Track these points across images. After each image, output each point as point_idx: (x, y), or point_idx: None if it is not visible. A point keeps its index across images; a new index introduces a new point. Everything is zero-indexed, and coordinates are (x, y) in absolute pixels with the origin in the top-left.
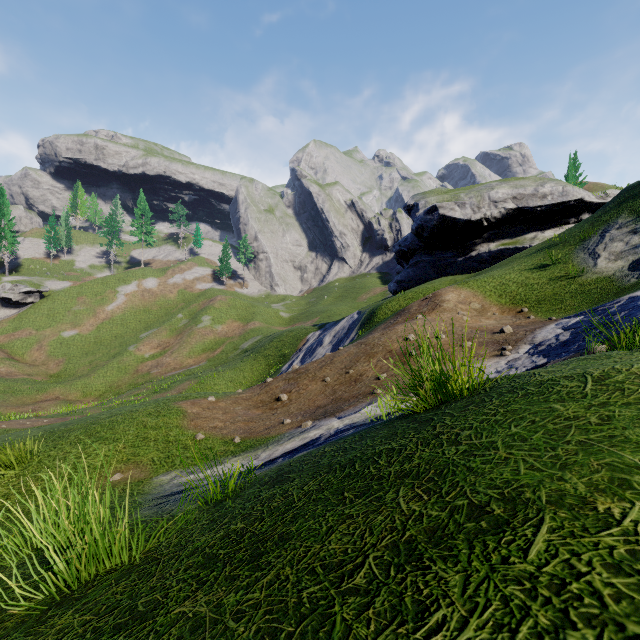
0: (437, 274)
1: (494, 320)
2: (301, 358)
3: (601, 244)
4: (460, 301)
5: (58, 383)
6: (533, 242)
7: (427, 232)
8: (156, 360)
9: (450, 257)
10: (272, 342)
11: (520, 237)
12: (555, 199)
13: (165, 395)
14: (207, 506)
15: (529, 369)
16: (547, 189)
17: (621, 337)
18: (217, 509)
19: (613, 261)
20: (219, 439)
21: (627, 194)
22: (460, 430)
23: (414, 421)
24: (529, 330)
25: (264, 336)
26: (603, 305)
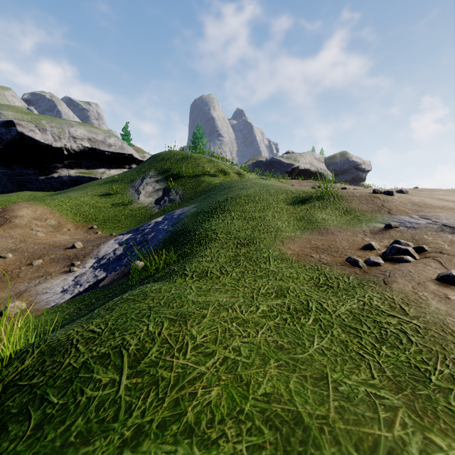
0: (16, 187)
1: (69, 235)
2: None
3: (142, 185)
4: (36, 217)
5: None
6: (103, 175)
7: (2, 144)
8: None
9: (31, 174)
10: None
11: (94, 170)
12: (117, 150)
13: None
14: None
15: (92, 285)
16: (112, 141)
17: (152, 263)
18: None
19: (148, 197)
20: None
21: (154, 159)
22: None
23: None
24: (96, 245)
25: None
26: (143, 226)
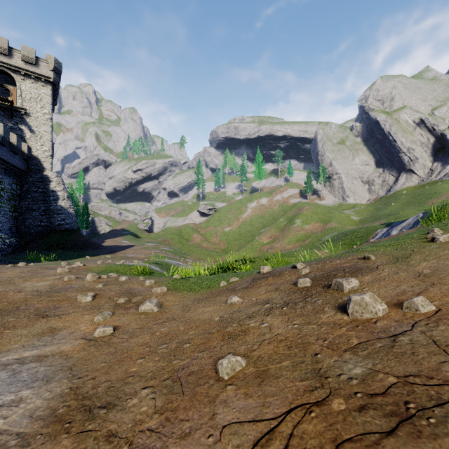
0: None
1: None
2: None
3: None
4: None
5: (226, 253)
6: None
7: None
8: (270, 245)
9: None
10: (346, 236)
11: None
12: None
13: None
14: None
15: None
16: None
17: None
18: None
19: None
20: None
21: None
22: None
23: None
24: None
25: (339, 232)
26: None
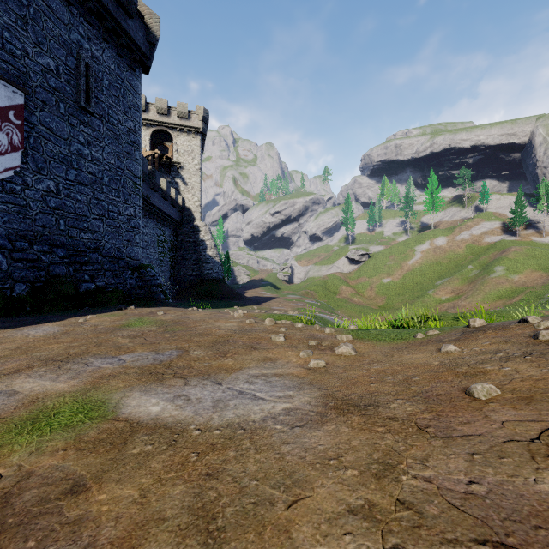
0: None
1: None
2: None
3: None
4: None
5: (385, 311)
6: None
7: None
8: (451, 302)
9: None
10: None
11: None
12: None
13: None
14: None
15: None
16: None
17: None
18: None
19: None
20: None
21: None
22: None
23: None
24: None
25: None
26: None
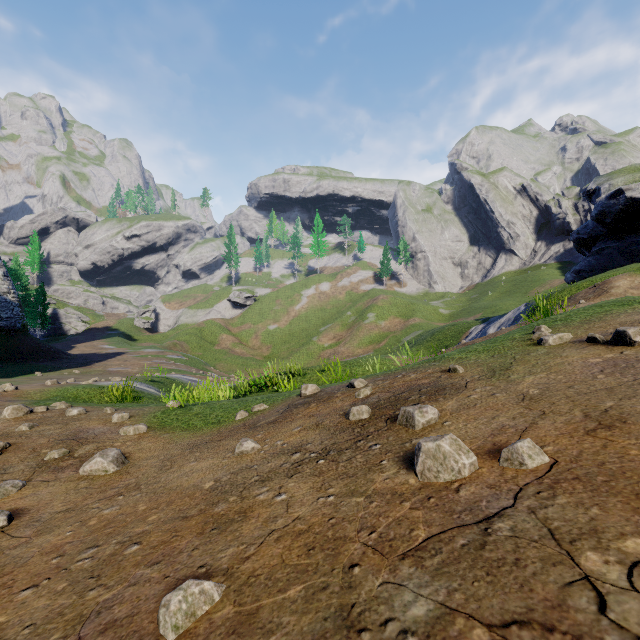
0: (628, 260)
1: None
2: None
3: None
4: (632, 287)
5: (270, 362)
6: None
7: (610, 218)
8: (333, 349)
9: None
10: (434, 335)
11: None
12: None
13: None
14: None
15: None
16: None
17: None
18: None
19: None
20: None
21: None
22: None
23: None
24: None
25: (425, 331)
26: None
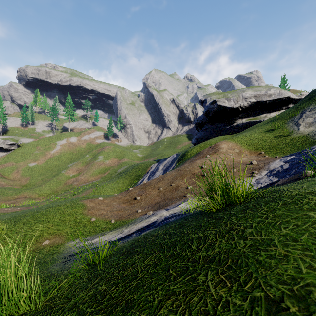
0: (216, 135)
1: (246, 158)
2: (148, 177)
3: (301, 119)
4: (229, 148)
5: (26, 189)
6: (265, 118)
7: (211, 113)
8: (75, 178)
9: (222, 126)
10: (133, 169)
11: (258, 116)
12: (276, 97)
13: (79, 195)
14: (89, 266)
15: (268, 184)
16: (272, 92)
17: None
18: (94, 270)
19: (307, 127)
20: (103, 221)
21: (313, 93)
22: (244, 227)
23: (211, 217)
24: (266, 163)
25: (129, 166)
26: (304, 150)
